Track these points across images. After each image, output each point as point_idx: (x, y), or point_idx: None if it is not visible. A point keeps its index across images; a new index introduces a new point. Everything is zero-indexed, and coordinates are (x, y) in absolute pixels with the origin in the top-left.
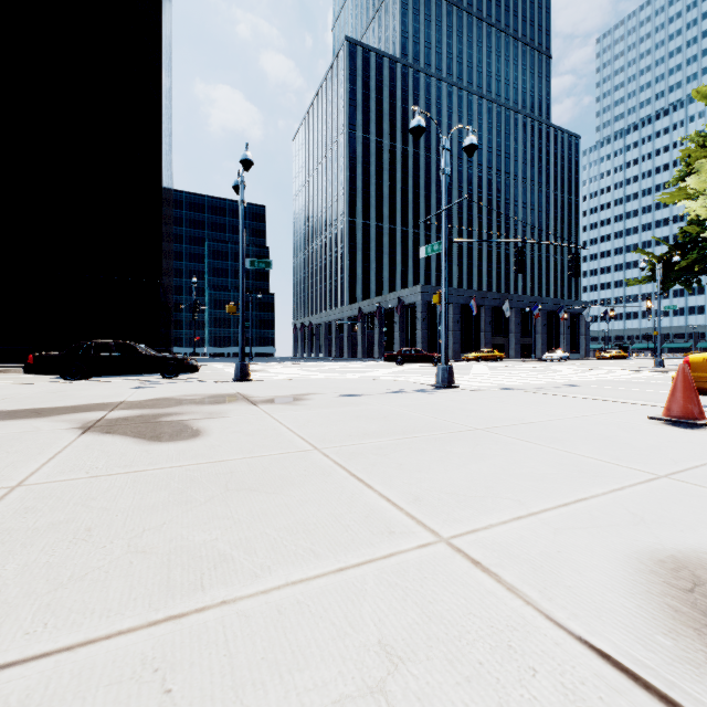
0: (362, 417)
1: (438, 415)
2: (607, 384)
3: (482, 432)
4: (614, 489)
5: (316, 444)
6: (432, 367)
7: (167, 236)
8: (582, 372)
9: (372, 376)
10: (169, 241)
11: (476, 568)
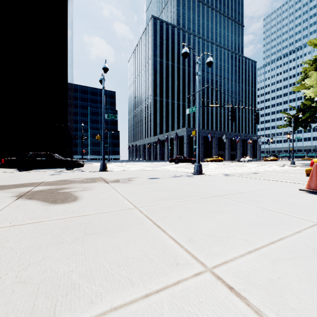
0: (160, 189)
1: (196, 188)
2: (271, 172)
3: (219, 197)
4: (296, 232)
5: (136, 205)
6: (191, 164)
7: (70, 105)
8: (259, 167)
9: (164, 168)
10: (71, 107)
11: (232, 293)
